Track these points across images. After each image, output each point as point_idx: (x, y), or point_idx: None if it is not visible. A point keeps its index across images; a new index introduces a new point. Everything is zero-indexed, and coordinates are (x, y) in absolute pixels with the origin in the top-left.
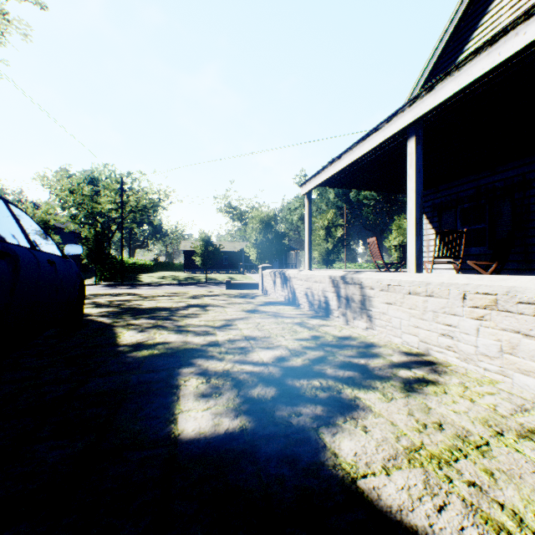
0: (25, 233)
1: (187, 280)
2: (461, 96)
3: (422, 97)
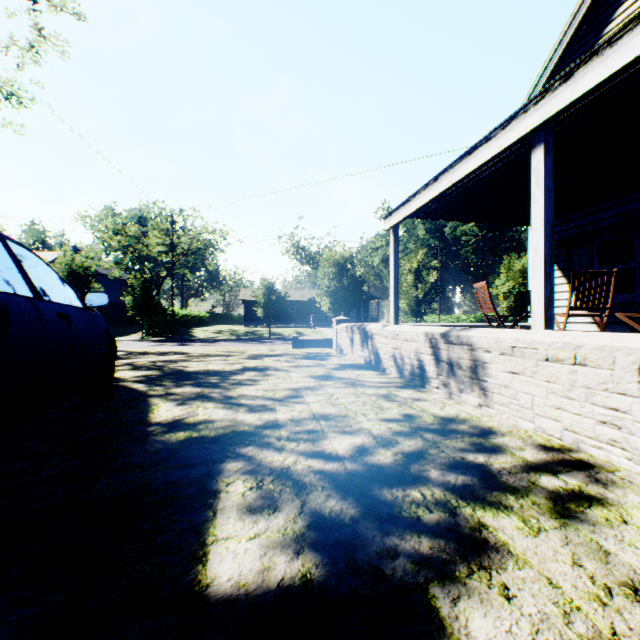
0: (27, 278)
1: (247, 335)
2: (609, 86)
3: (555, 89)
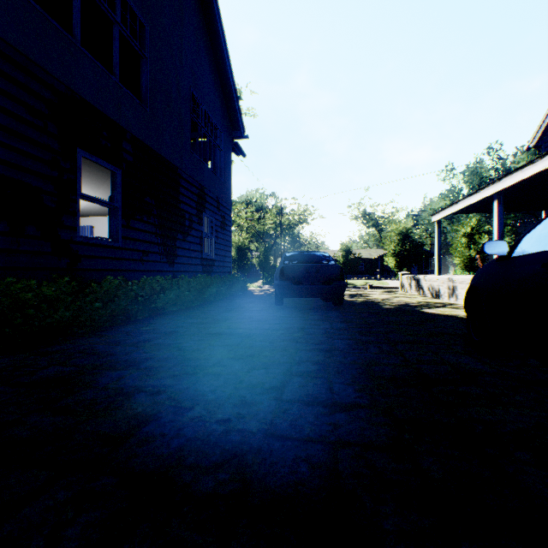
0: None
1: None
2: None
3: (496, 182)
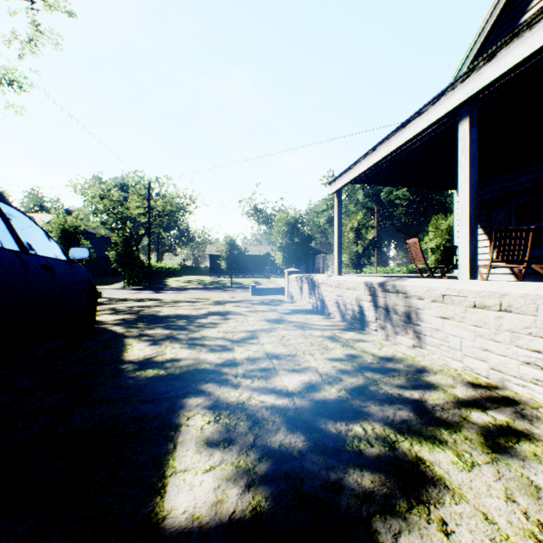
0: (15, 234)
1: (213, 284)
2: (528, 65)
3: (479, 68)
